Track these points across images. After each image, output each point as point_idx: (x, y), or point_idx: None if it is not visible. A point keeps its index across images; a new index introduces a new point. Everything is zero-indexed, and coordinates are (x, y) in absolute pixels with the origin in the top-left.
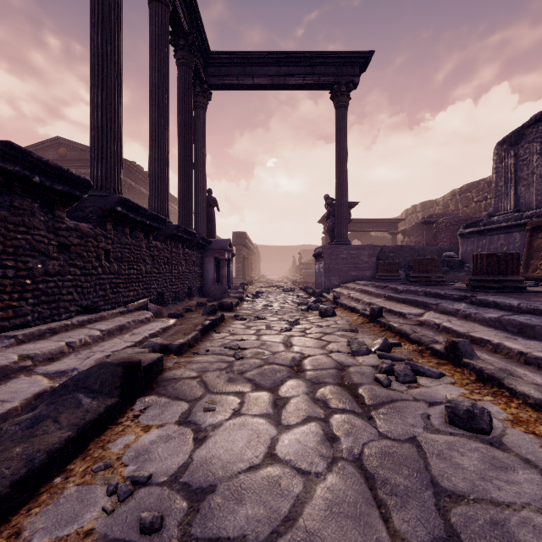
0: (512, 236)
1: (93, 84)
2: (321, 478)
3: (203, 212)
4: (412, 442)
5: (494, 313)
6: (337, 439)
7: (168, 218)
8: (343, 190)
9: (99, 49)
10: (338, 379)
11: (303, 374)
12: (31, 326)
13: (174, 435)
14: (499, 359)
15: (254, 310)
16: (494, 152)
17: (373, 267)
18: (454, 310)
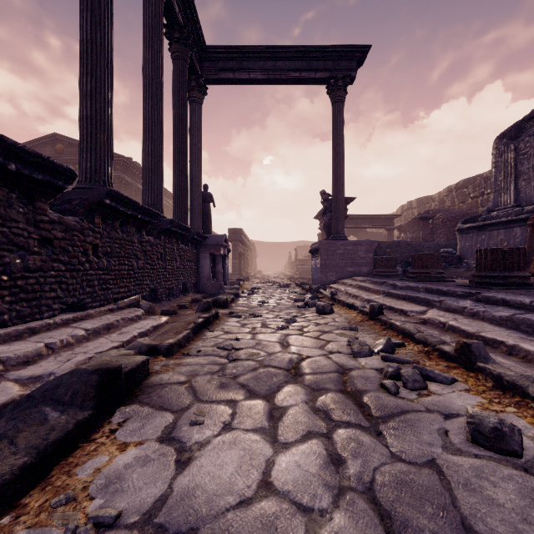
0: (513, 231)
1: (82, 72)
2: (326, 517)
3: (199, 208)
4: (431, 466)
5: (505, 312)
6: (343, 462)
7: (162, 213)
8: (340, 186)
9: (88, 36)
10: (340, 385)
11: (301, 379)
12: (8, 326)
13: (154, 456)
14: (516, 363)
15: (250, 306)
16: (494, 146)
17: (370, 262)
18: (459, 308)
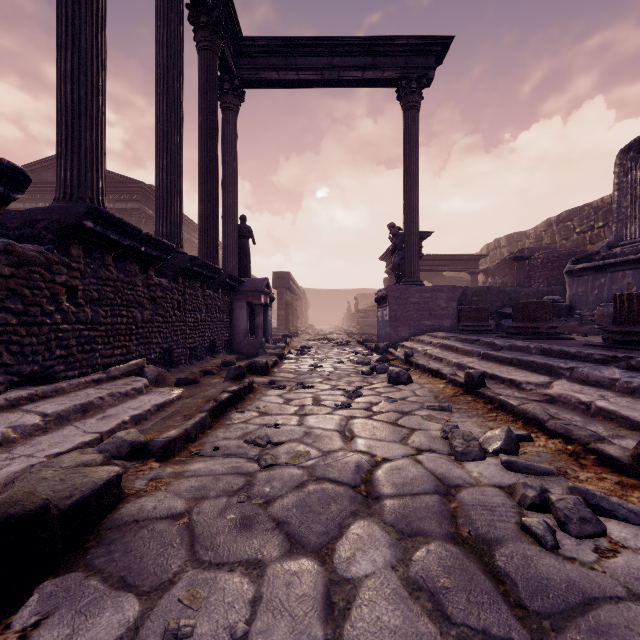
0: None
1: (59, 44)
2: None
3: (234, 245)
4: None
5: None
6: None
7: (182, 248)
8: (413, 216)
9: None
10: (446, 523)
11: (379, 507)
12: None
13: None
14: None
15: (298, 372)
16: (616, 163)
17: (453, 314)
18: (606, 379)
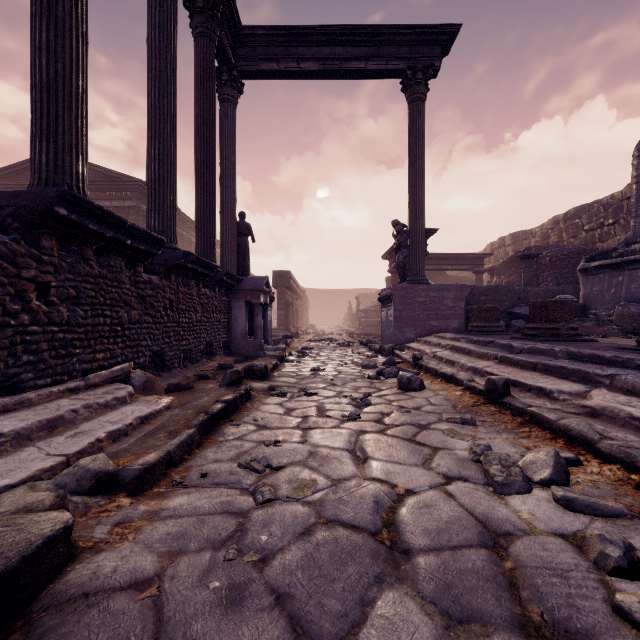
0: None
1: (34, 12)
2: None
3: (232, 242)
4: None
5: None
6: None
7: (175, 244)
8: (419, 212)
9: None
10: (506, 596)
11: (411, 568)
12: None
13: None
14: None
15: (299, 377)
16: (635, 154)
17: (461, 314)
18: None
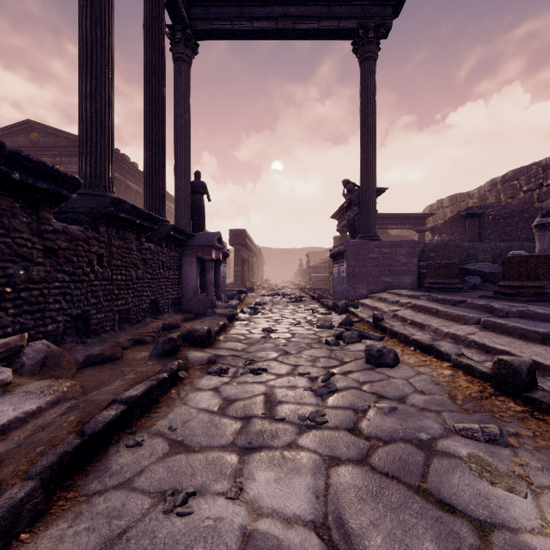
0: None
1: None
2: None
3: (186, 199)
4: None
5: None
6: None
7: (111, 192)
8: (370, 170)
9: None
10: None
11: None
12: None
13: None
14: None
15: (248, 341)
16: None
17: (414, 270)
18: None
